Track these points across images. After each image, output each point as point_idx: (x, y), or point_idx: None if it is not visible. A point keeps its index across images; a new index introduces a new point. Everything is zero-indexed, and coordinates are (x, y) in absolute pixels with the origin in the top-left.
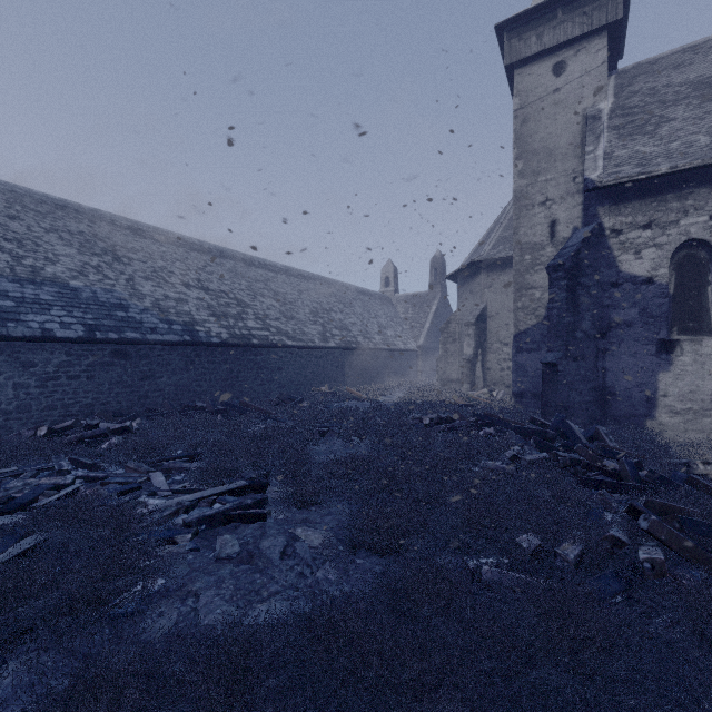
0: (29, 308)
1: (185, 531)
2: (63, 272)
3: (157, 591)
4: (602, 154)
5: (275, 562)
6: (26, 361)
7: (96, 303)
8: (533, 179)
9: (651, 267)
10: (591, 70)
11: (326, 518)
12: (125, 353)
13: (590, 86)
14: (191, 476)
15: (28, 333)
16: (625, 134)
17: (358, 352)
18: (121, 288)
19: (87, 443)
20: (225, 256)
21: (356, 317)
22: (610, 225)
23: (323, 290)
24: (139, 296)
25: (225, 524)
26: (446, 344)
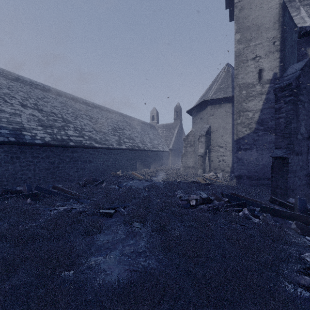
0: None
1: None
2: None
3: None
4: (306, 14)
5: None
6: None
7: None
8: (247, 44)
9: None
10: None
11: None
12: None
13: None
14: None
15: None
16: None
17: (139, 151)
18: None
19: None
20: (60, 95)
21: (138, 133)
22: None
23: (120, 119)
24: None
25: None
26: (186, 147)
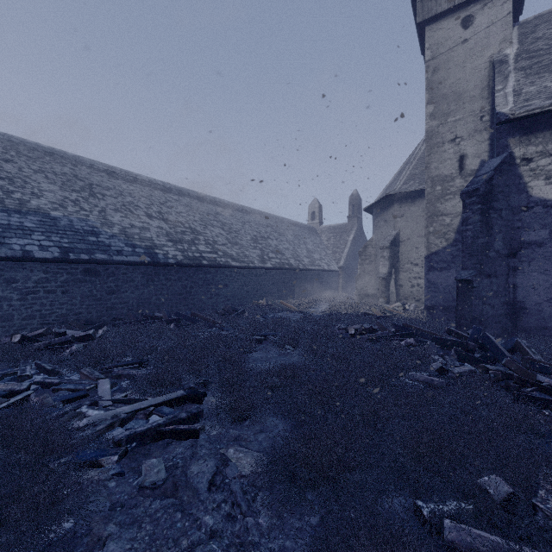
0: (13, 233)
1: (112, 451)
2: (46, 204)
3: (62, 537)
4: (511, 91)
5: (201, 495)
6: (8, 277)
7: (71, 229)
8: (443, 120)
9: None
10: (497, 21)
11: (259, 436)
12: (94, 271)
13: (496, 35)
14: (133, 386)
15: (10, 254)
16: (532, 73)
17: (290, 271)
18: (94, 218)
19: (52, 349)
20: (182, 194)
21: (288, 243)
22: (520, 154)
23: (261, 222)
24: (109, 224)
25: (157, 440)
26: (364, 265)
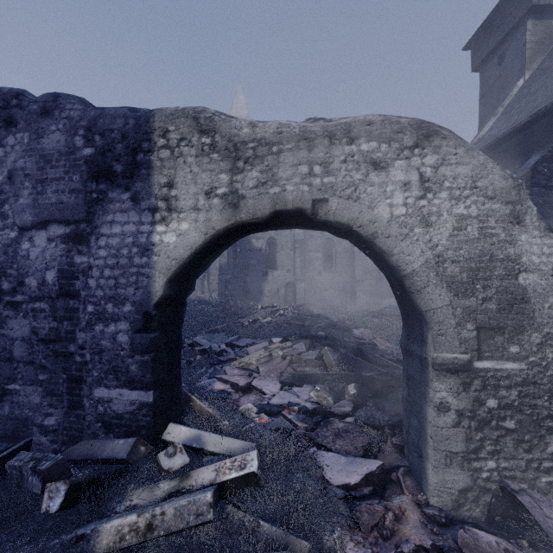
0: None
1: None
2: None
3: None
4: None
5: None
6: None
7: None
8: None
9: (261, 245)
10: None
11: None
12: None
13: None
14: None
15: None
16: None
17: None
18: None
19: None
20: None
21: None
22: None
23: None
24: None
25: None
26: None
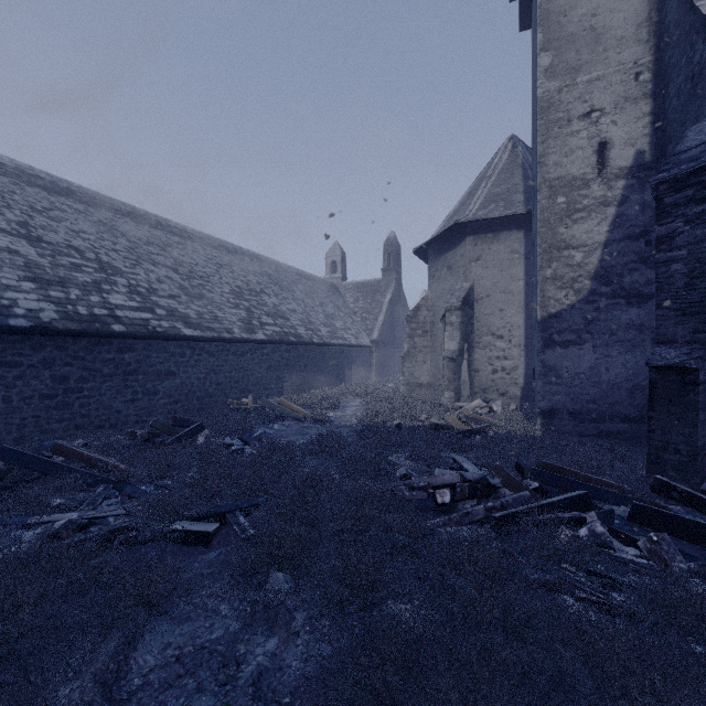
0: None
1: None
2: None
3: None
4: None
5: None
6: None
7: None
8: (569, 79)
9: None
10: None
11: None
12: None
13: None
14: None
15: None
16: None
17: (299, 347)
18: None
19: None
20: (97, 204)
21: (296, 303)
22: None
23: (252, 268)
24: None
25: None
26: (414, 337)
